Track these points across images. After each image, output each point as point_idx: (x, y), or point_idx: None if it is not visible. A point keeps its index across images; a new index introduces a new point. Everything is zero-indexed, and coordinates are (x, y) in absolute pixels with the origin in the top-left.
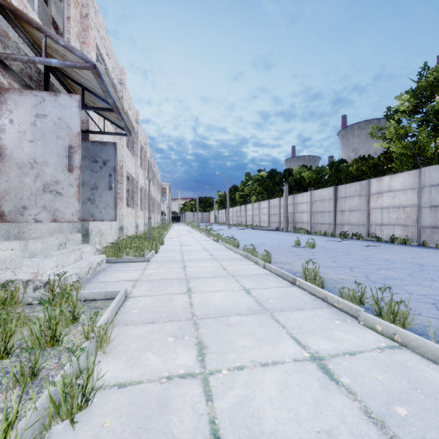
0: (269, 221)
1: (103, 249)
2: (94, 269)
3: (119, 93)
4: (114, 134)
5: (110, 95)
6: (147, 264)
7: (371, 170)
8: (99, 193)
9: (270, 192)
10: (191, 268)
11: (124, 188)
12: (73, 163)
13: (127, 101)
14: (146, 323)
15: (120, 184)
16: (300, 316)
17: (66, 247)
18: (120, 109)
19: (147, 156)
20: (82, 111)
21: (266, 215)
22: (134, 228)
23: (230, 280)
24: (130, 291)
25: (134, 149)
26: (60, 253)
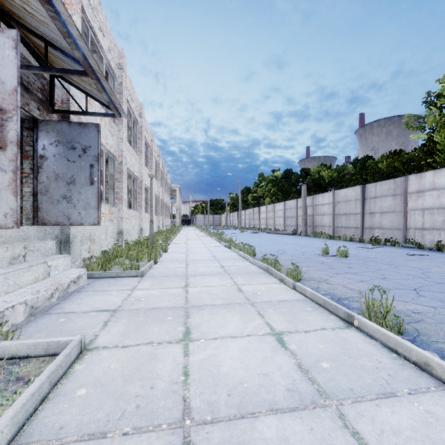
0: (285, 224)
1: (94, 258)
2: (64, 290)
3: (118, 79)
4: (99, 115)
5: (74, 42)
6: (140, 280)
7: (405, 166)
8: (78, 189)
9: (285, 193)
10: (194, 288)
11: (123, 187)
12: (5, 136)
13: (128, 91)
14: (86, 438)
15: (119, 183)
16: (401, 421)
17: (27, 261)
18: (97, 71)
19: (153, 155)
20: (61, 88)
21: (281, 217)
22: (138, 232)
23: (250, 312)
24: (96, 334)
25: (138, 146)
26: (3, 272)
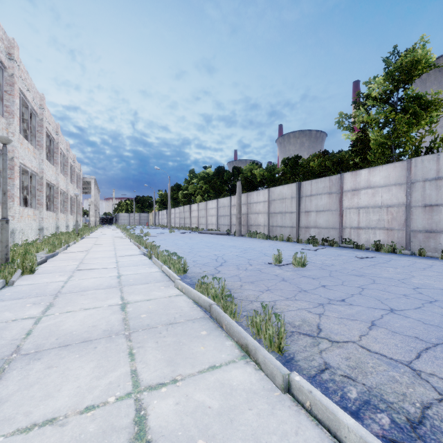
0: (217, 223)
1: None
2: None
3: None
4: None
5: None
6: None
7: (334, 166)
8: None
9: (218, 191)
10: None
11: None
12: None
13: None
14: None
15: None
16: None
17: None
18: None
19: (44, 127)
20: None
21: (214, 216)
22: None
23: None
24: None
25: (6, 103)
26: None
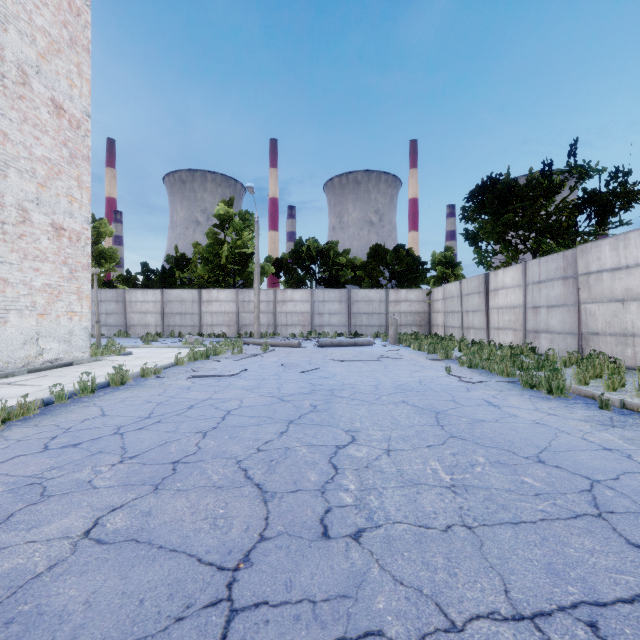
0: None
1: None
2: None
3: None
4: None
5: None
6: None
7: None
8: None
9: None
10: None
11: None
12: None
13: None
14: None
15: None
16: None
17: None
18: None
19: None
20: None
21: None
22: None
23: None
24: None
25: None
26: None
